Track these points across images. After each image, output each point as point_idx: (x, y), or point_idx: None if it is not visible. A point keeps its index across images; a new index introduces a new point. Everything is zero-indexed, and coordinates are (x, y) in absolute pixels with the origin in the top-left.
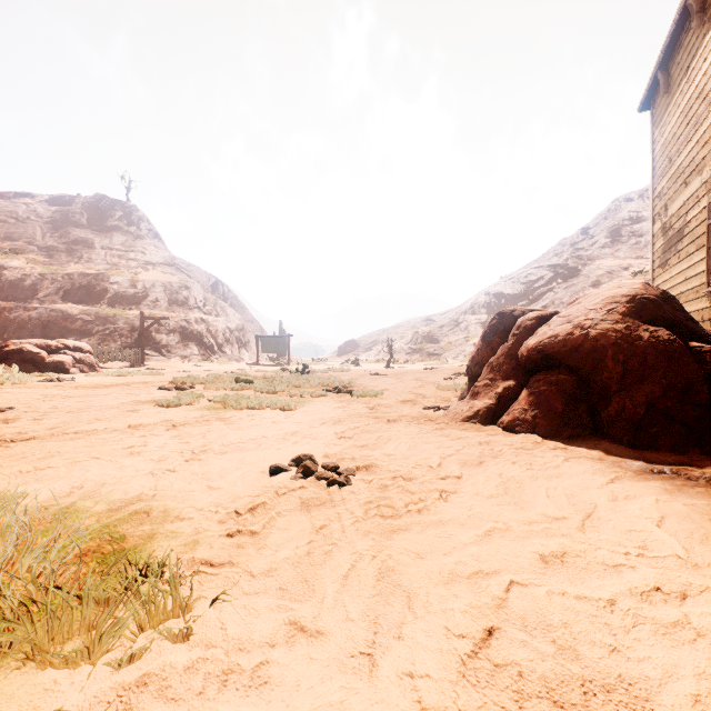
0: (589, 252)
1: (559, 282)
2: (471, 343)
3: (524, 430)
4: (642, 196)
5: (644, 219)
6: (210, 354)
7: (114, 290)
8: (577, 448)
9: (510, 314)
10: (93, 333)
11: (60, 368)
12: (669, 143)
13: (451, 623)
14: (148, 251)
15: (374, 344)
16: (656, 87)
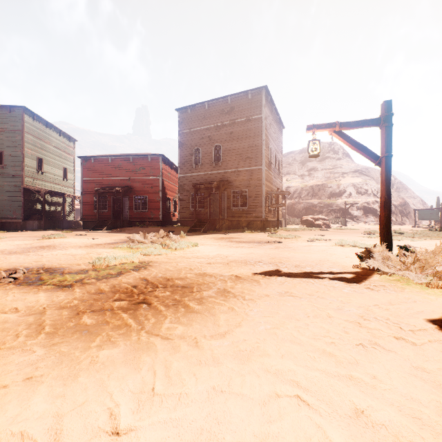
0: None
1: None
2: None
3: None
4: None
5: None
6: None
7: (330, 191)
8: None
9: None
10: (323, 212)
11: (319, 226)
12: None
13: None
14: (343, 166)
15: None
16: None
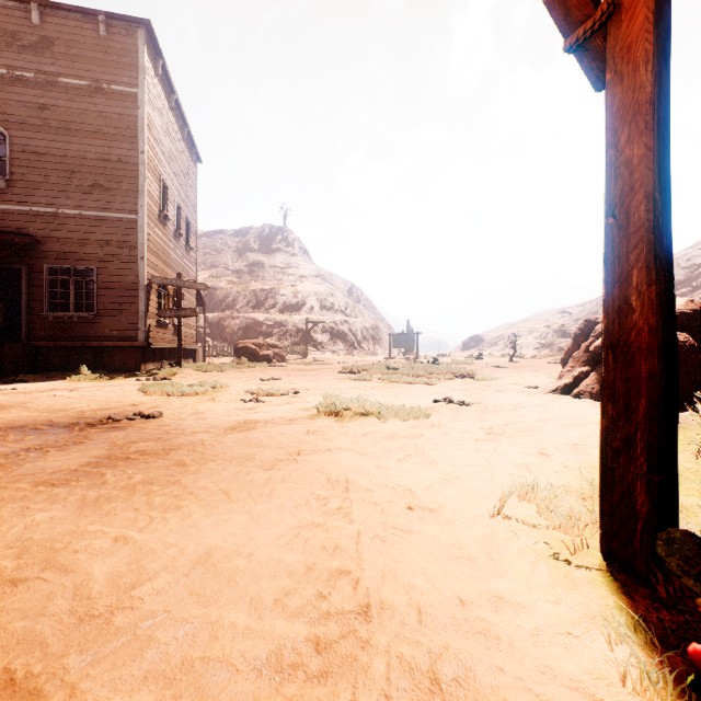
0: None
1: None
2: None
3: (585, 397)
4: None
5: None
6: (352, 350)
7: (283, 301)
8: None
9: (594, 321)
10: (273, 334)
11: (267, 359)
12: None
13: (497, 422)
14: (300, 266)
15: (500, 339)
16: None
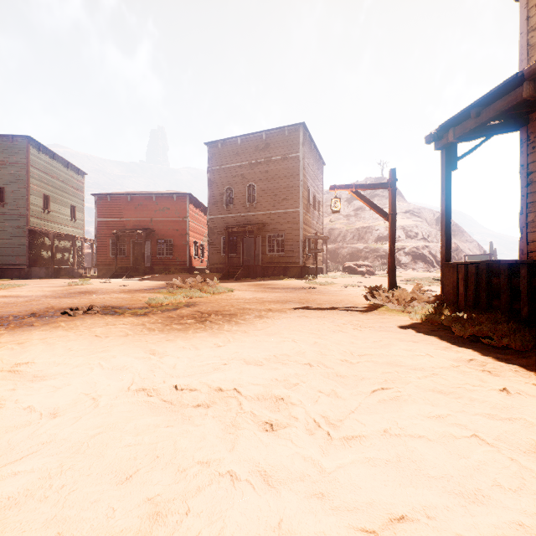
0: None
1: None
2: None
3: None
4: None
5: None
6: (430, 268)
7: (377, 234)
8: None
9: None
10: (369, 257)
11: (362, 273)
12: None
13: None
14: None
15: None
16: None
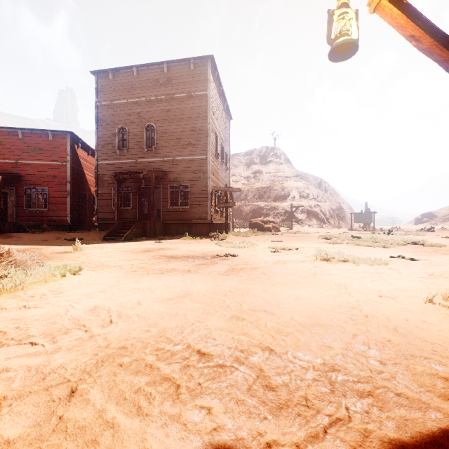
0: None
1: None
2: None
3: None
4: None
5: None
6: (322, 224)
7: (275, 193)
8: None
9: None
10: (270, 215)
11: (269, 230)
12: None
13: (438, 270)
14: (285, 170)
15: None
16: None
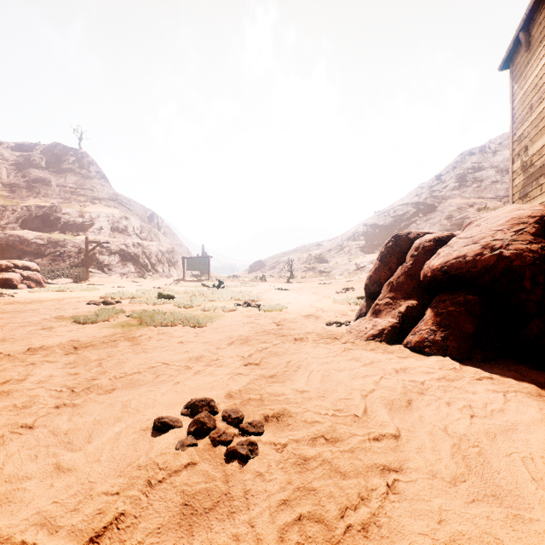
0: (442, 193)
1: (420, 216)
2: (353, 263)
3: (435, 352)
4: (481, 151)
5: (484, 168)
6: (145, 272)
7: (65, 219)
8: (501, 376)
9: (406, 237)
10: (46, 255)
11: (9, 284)
12: (529, 94)
13: None
14: (96, 189)
15: (277, 264)
16: (516, 47)
